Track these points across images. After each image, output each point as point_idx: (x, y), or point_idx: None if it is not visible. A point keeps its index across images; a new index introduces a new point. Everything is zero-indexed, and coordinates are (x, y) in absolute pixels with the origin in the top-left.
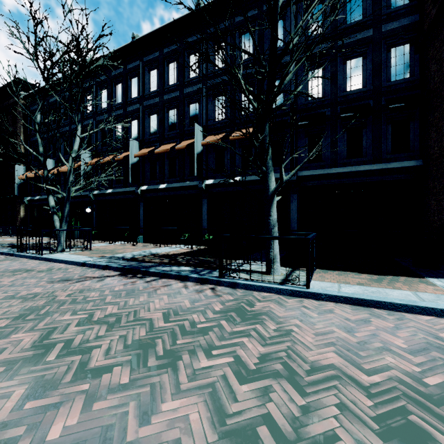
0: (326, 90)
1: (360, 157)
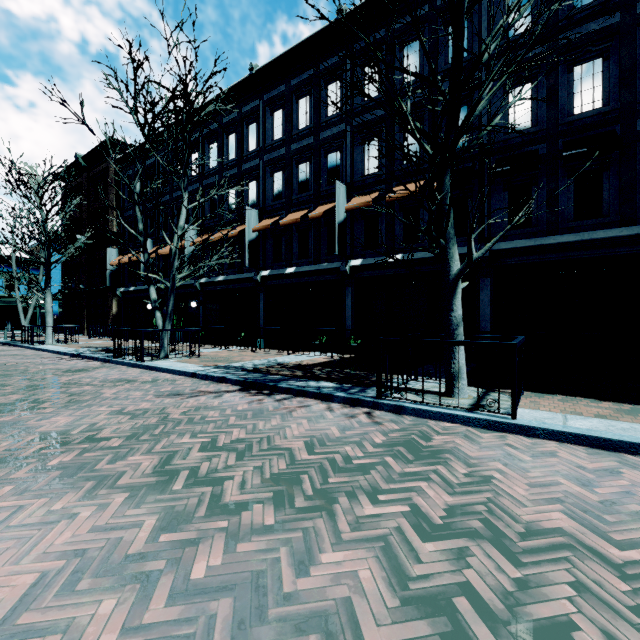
0: (538, 116)
1: (597, 218)
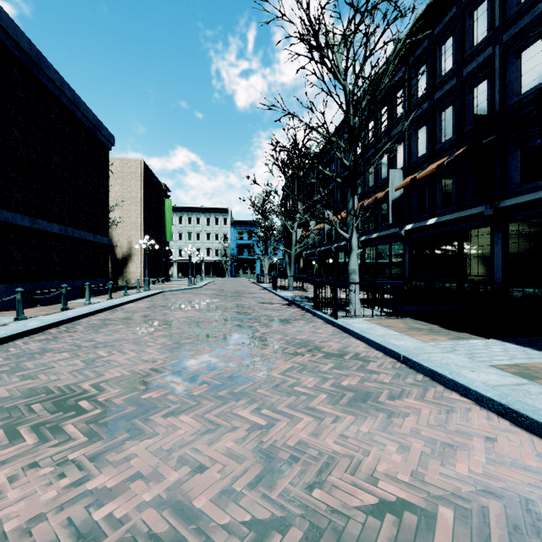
0: None
1: None
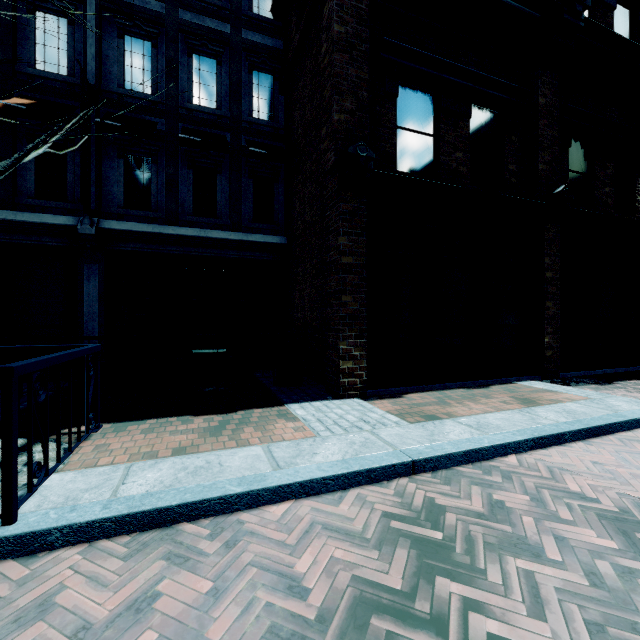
0: (159, 86)
1: (213, 218)
